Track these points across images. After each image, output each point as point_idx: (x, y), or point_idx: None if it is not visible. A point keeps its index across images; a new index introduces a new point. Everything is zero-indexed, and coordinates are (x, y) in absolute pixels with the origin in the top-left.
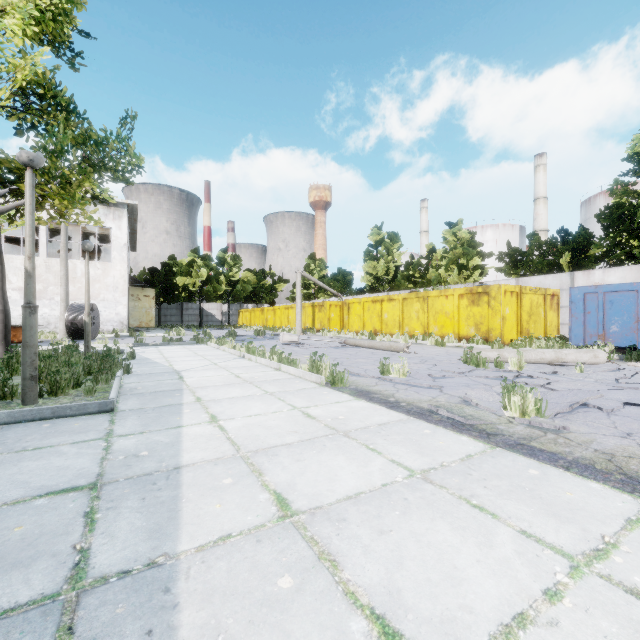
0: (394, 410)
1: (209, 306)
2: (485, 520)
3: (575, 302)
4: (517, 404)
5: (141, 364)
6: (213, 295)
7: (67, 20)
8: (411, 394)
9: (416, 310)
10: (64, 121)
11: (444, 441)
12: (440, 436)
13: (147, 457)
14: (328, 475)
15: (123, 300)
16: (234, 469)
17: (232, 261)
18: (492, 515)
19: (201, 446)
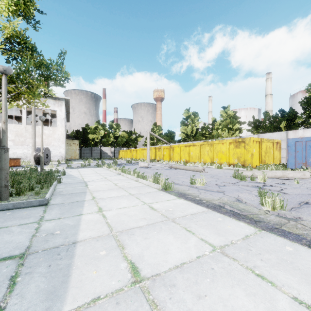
0: (199, 205)
1: (105, 148)
2: (267, 287)
3: (290, 146)
4: (270, 203)
5: (68, 178)
6: (106, 143)
7: (31, 4)
8: (208, 195)
9: (207, 150)
10: (30, 56)
11: (230, 225)
12: (227, 222)
13: (58, 235)
14: (163, 249)
15: (62, 145)
16: (107, 244)
17: (116, 126)
18: (271, 283)
19: (90, 227)
